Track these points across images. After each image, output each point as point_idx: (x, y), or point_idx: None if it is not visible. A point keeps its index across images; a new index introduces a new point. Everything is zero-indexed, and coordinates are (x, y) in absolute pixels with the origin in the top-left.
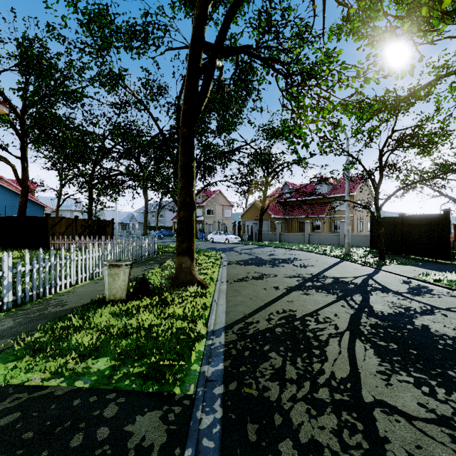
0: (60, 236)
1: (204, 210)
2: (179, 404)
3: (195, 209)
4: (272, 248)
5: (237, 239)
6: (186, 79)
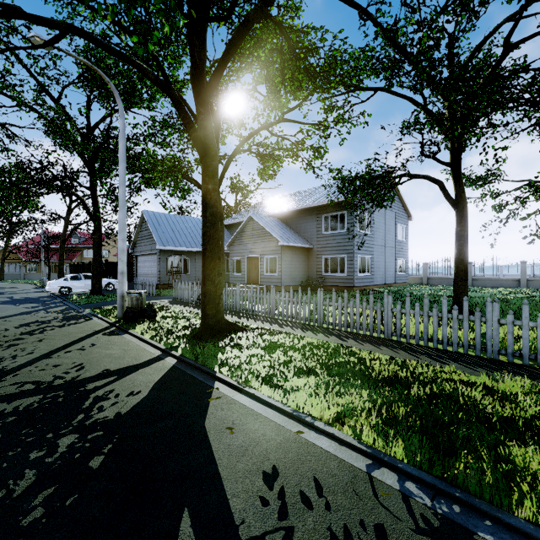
0: None
1: None
2: None
3: None
4: (4, 283)
5: None
6: None
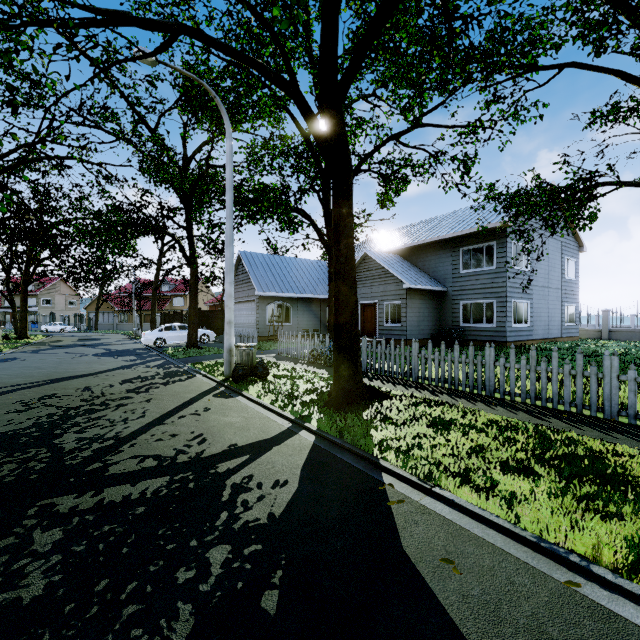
0: None
1: (39, 300)
2: (27, 343)
3: None
4: (99, 333)
5: (73, 329)
6: (25, 270)
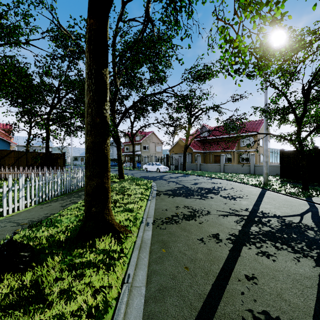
0: (6, 167)
1: (141, 146)
2: None
3: (133, 145)
4: (195, 176)
5: (166, 169)
6: None
